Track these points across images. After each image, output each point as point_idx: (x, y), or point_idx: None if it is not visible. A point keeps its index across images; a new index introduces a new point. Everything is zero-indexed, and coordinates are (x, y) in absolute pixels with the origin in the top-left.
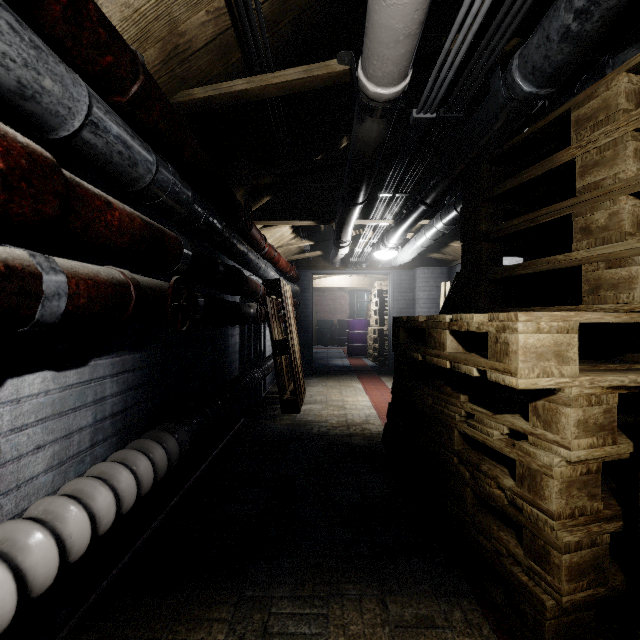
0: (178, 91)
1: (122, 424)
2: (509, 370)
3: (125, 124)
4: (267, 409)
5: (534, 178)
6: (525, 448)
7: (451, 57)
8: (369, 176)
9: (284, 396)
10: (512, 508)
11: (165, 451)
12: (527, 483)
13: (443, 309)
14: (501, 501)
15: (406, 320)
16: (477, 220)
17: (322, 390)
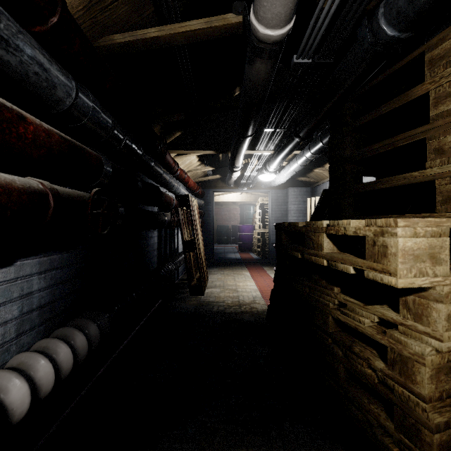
0: (101, 36)
1: (50, 314)
2: (388, 270)
3: (42, 49)
4: (179, 292)
5: (391, 110)
6: (396, 336)
7: (328, 5)
8: (257, 113)
9: (192, 282)
10: (382, 386)
11: (86, 337)
12: (398, 367)
13: (313, 217)
14: (372, 379)
15: (287, 225)
16: (342, 146)
17: (220, 277)
